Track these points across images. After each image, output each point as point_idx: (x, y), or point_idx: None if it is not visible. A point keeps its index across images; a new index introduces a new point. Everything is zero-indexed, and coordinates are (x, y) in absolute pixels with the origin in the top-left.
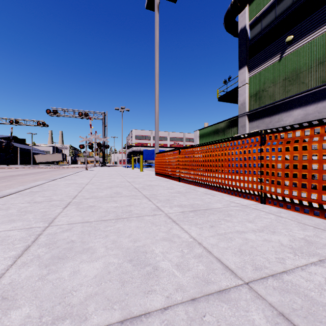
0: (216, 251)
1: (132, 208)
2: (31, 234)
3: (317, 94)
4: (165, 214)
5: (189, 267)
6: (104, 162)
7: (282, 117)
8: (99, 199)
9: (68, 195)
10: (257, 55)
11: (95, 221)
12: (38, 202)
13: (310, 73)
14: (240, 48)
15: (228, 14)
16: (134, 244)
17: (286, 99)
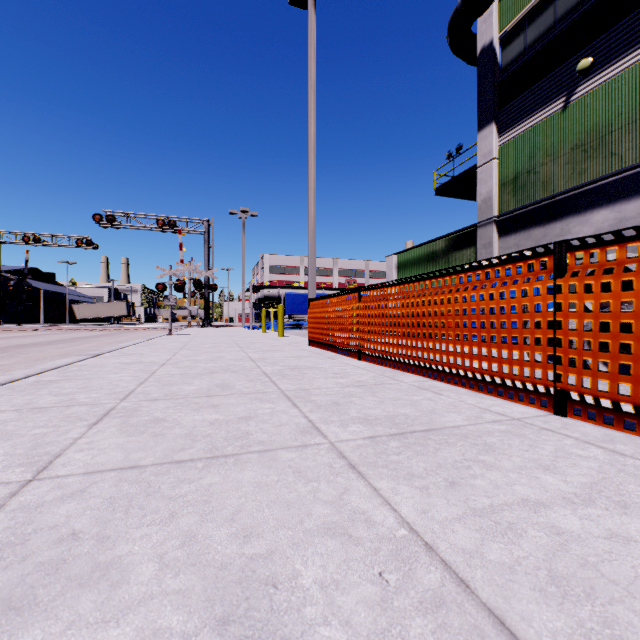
0: (483, 582)
1: (252, 426)
2: None
3: None
4: (331, 443)
5: None
6: (207, 319)
7: (570, 227)
8: (180, 401)
9: (113, 392)
10: (516, 101)
11: (154, 466)
12: (39, 410)
13: (629, 134)
14: (481, 86)
15: (457, 17)
16: (242, 547)
17: (578, 188)
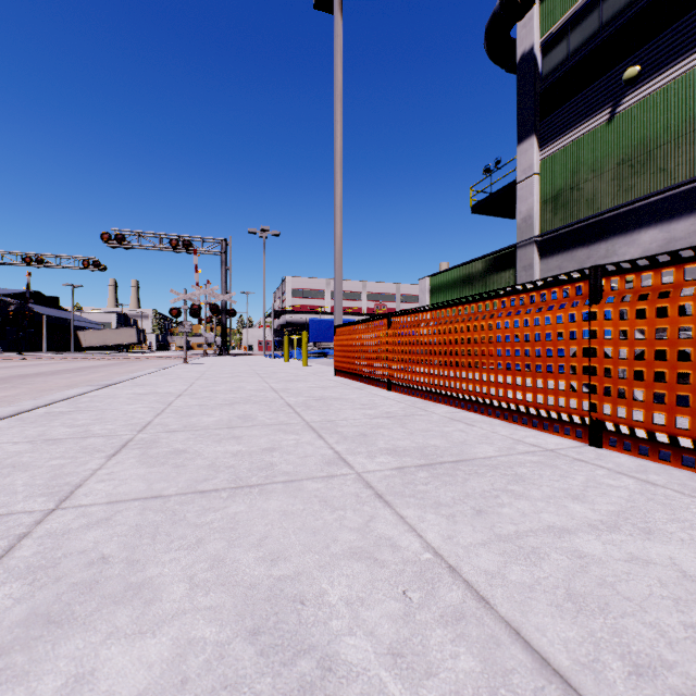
0: (502, 599)
1: (276, 458)
2: (0, 535)
3: (695, 195)
4: (357, 474)
5: (429, 660)
6: (225, 347)
7: (616, 248)
8: (200, 433)
9: (130, 423)
10: (559, 112)
11: (178, 496)
12: (53, 442)
13: (679, 148)
14: (521, 96)
15: (494, 21)
16: (270, 570)
17: (624, 206)
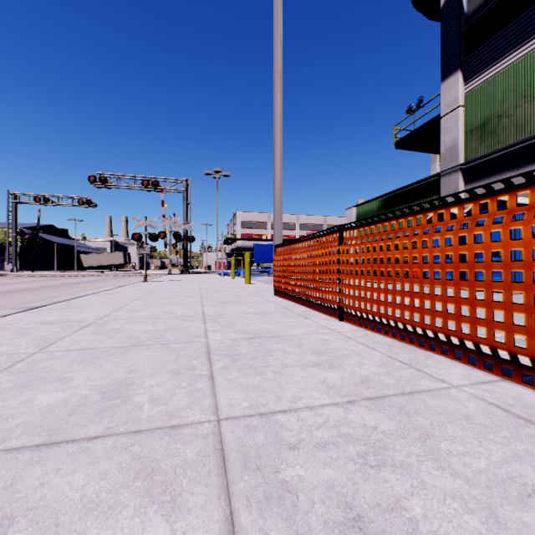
0: None
1: None
2: None
3: None
4: None
5: None
6: (185, 267)
7: None
8: None
9: None
10: (485, 45)
11: None
12: None
13: None
14: (446, 36)
15: None
16: None
17: None
